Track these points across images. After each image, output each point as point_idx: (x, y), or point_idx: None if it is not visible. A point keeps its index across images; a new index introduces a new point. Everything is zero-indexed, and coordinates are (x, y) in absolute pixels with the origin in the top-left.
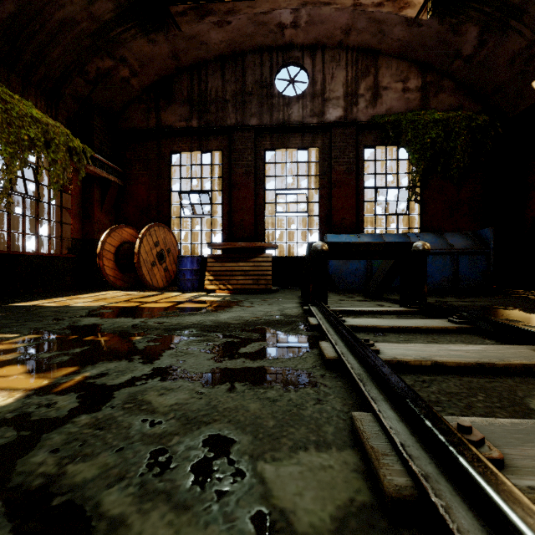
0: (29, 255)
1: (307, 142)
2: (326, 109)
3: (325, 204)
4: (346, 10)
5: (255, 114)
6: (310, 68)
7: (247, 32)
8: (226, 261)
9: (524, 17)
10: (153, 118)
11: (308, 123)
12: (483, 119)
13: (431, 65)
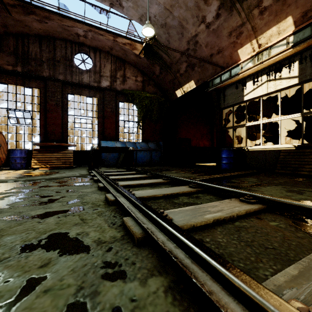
0: None
1: (92, 94)
2: (101, 80)
3: (101, 125)
4: (110, 41)
5: (62, 73)
6: (93, 58)
7: (58, 30)
8: (45, 152)
9: (171, 70)
10: None
11: (92, 85)
12: (163, 99)
13: (146, 73)
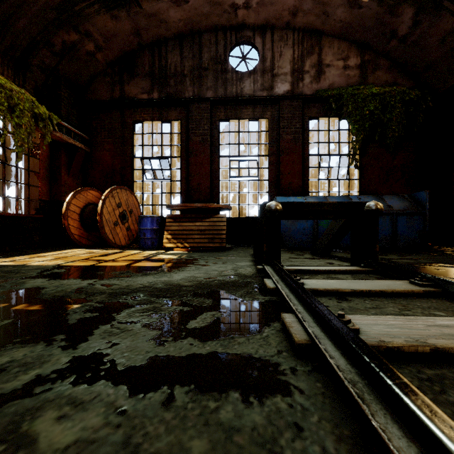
0: None
1: (257, 113)
2: (275, 83)
3: (274, 169)
4: None
5: (210, 88)
6: (260, 46)
7: (204, 11)
8: (183, 221)
9: None
10: (117, 90)
11: (258, 96)
12: (415, 93)
13: (369, 45)
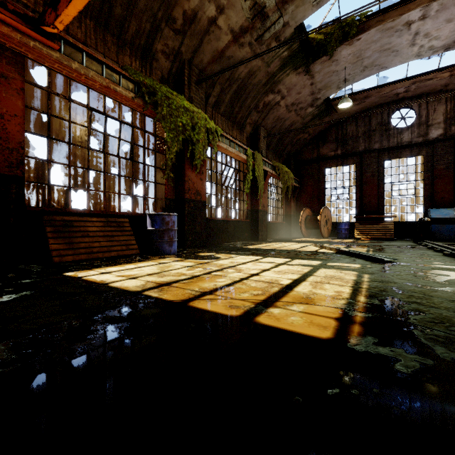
0: (276, 222)
1: (414, 153)
2: (429, 131)
3: (428, 189)
4: (444, 79)
5: (377, 142)
6: (417, 108)
7: (374, 101)
8: (365, 224)
9: None
10: (315, 152)
11: (415, 143)
12: None
13: None
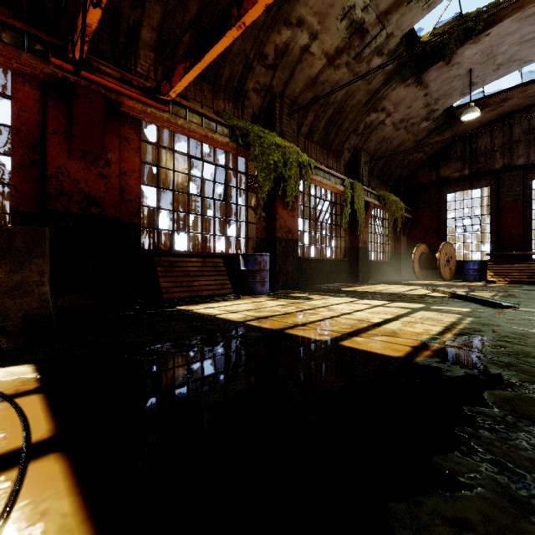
0: (381, 262)
1: None
2: None
3: None
4: None
5: (522, 156)
6: None
7: (517, 104)
8: (502, 263)
9: None
10: (433, 174)
11: None
12: None
13: None
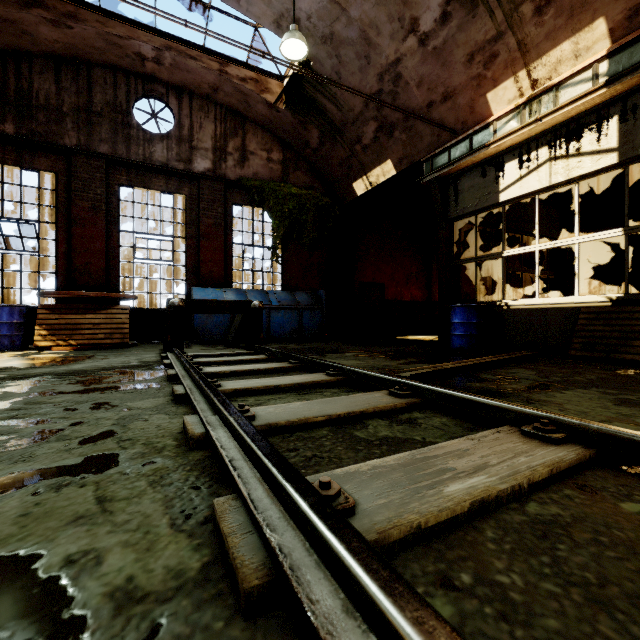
0: None
1: (172, 187)
2: (194, 157)
3: (193, 255)
4: (213, 72)
5: (106, 141)
6: (176, 109)
7: (96, 45)
8: (66, 312)
9: (344, 137)
10: None
11: (173, 168)
12: (327, 201)
13: (290, 145)
